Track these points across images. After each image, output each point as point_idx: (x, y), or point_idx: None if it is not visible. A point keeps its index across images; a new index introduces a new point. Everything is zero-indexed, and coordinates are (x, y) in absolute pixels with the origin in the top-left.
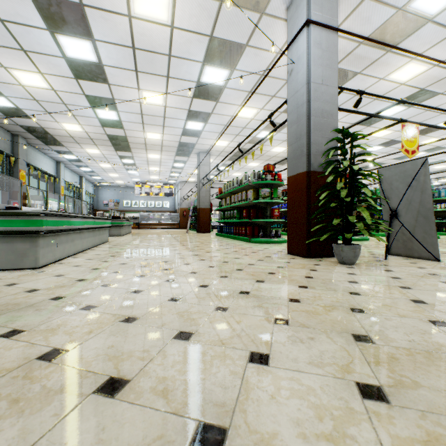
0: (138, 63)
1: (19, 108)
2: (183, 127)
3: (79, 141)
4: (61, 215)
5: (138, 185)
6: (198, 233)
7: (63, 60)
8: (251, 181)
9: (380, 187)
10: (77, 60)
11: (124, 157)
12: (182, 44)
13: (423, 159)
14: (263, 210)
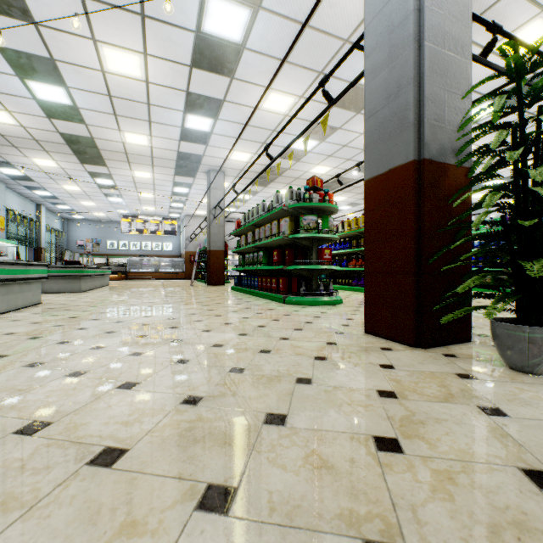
0: None
1: None
2: (181, 126)
3: (16, 143)
4: None
5: (126, 219)
6: (207, 285)
7: None
8: (287, 204)
9: None
10: None
11: (97, 175)
12: None
13: None
14: (304, 250)
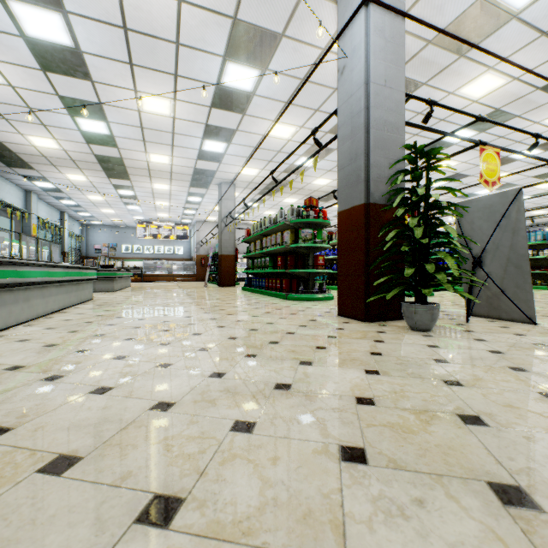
0: (133, 51)
1: None
2: (199, 148)
3: (55, 162)
4: (1, 262)
5: (141, 225)
6: (219, 286)
7: (20, 40)
8: (289, 219)
9: (457, 226)
10: (42, 41)
11: (120, 187)
12: (195, 28)
13: (516, 190)
14: (303, 257)
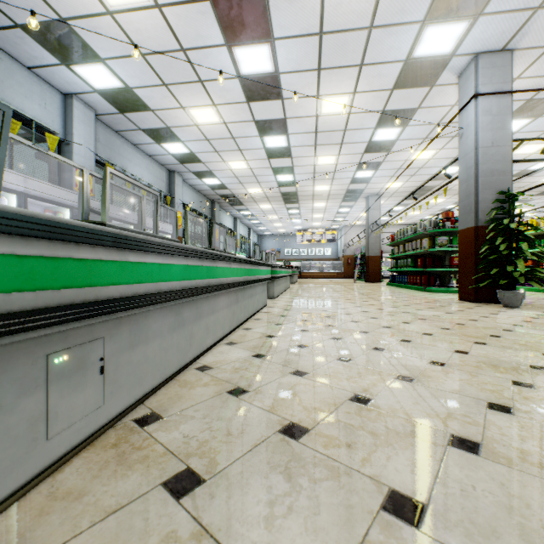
0: (318, 140)
1: (223, 183)
2: (352, 177)
3: (256, 200)
4: (281, 267)
5: (299, 233)
6: (366, 282)
7: (263, 150)
8: (427, 229)
9: None
10: (272, 148)
11: (291, 209)
12: (357, 121)
13: None
14: (440, 258)
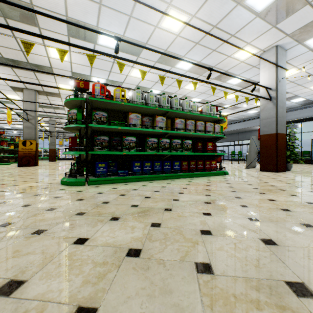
0: None
1: None
2: None
3: None
4: None
5: None
6: None
7: None
8: (214, 115)
9: (250, 142)
10: None
11: None
12: None
13: None
14: None
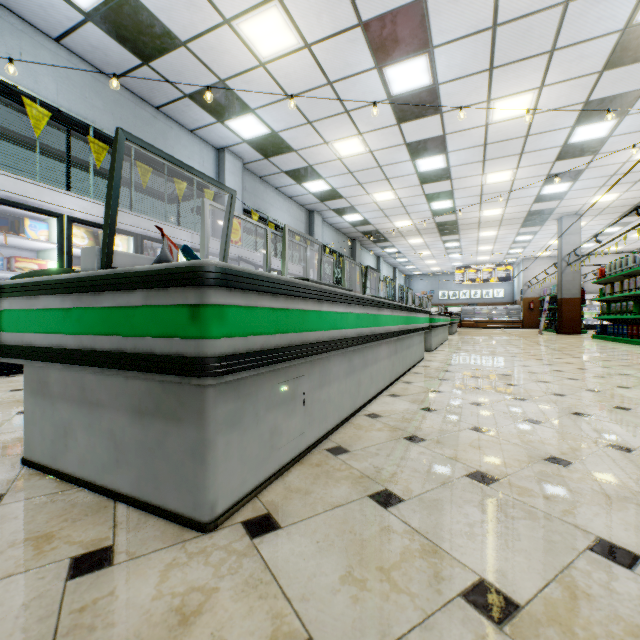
0: (487, 154)
1: (366, 219)
2: (536, 194)
3: (404, 234)
4: (439, 314)
5: (458, 271)
6: (558, 334)
7: (414, 175)
8: None
9: None
10: (426, 171)
11: (448, 241)
12: (544, 122)
13: None
14: None
